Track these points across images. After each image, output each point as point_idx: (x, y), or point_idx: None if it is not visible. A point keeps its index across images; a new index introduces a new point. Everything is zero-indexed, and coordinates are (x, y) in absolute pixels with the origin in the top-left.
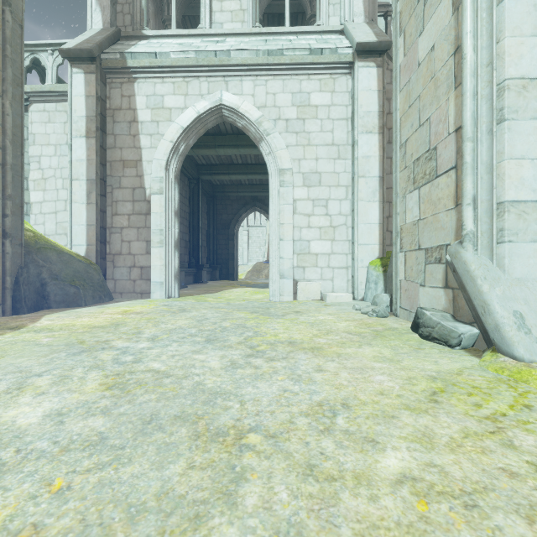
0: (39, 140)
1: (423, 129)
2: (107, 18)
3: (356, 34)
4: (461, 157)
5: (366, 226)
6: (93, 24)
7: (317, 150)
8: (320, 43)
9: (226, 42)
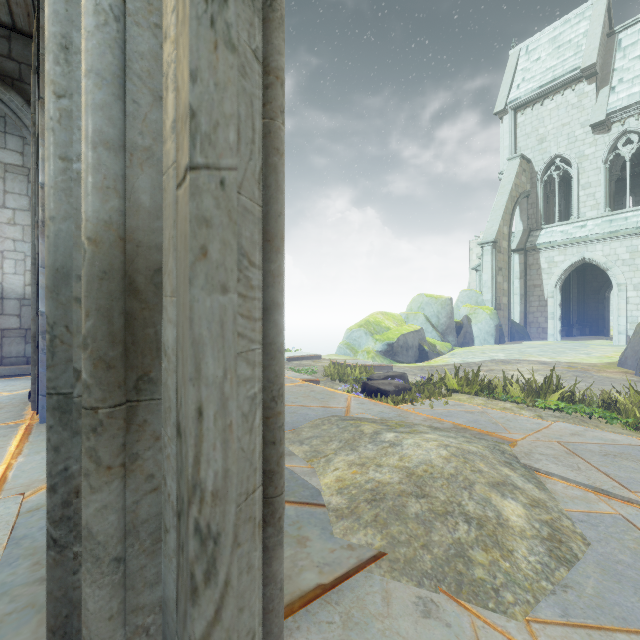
0: None
1: None
2: (525, 225)
3: None
4: None
5: None
6: (518, 229)
7: None
8: None
9: (586, 226)
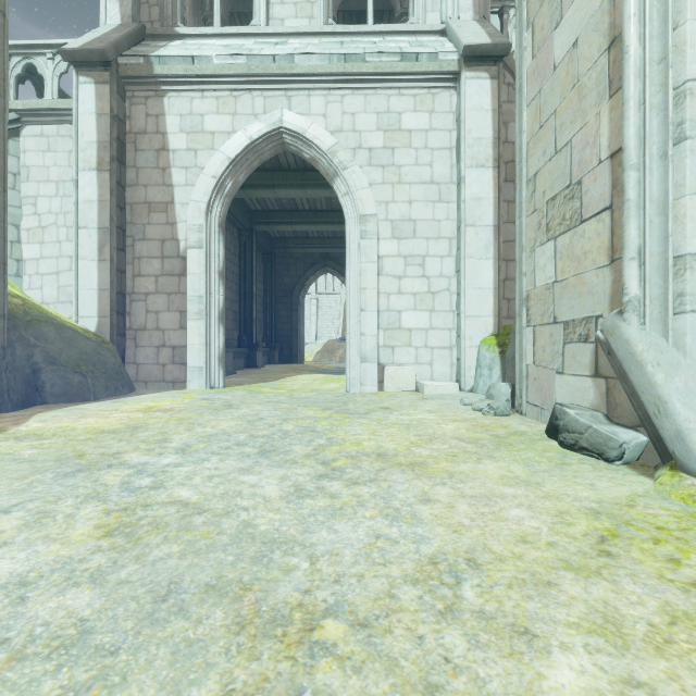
0: (35, 175)
1: (561, 157)
2: (127, 11)
3: (463, 35)
4: (622, 192)
5: (476, 292)
6: (108, 18)
7: (411, 190)
8: (415, 46)
9: (288, 44)
